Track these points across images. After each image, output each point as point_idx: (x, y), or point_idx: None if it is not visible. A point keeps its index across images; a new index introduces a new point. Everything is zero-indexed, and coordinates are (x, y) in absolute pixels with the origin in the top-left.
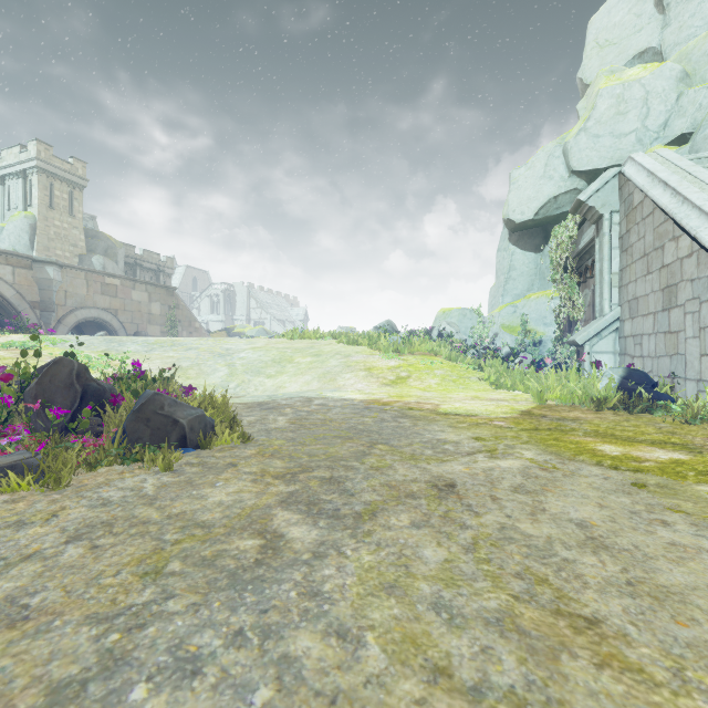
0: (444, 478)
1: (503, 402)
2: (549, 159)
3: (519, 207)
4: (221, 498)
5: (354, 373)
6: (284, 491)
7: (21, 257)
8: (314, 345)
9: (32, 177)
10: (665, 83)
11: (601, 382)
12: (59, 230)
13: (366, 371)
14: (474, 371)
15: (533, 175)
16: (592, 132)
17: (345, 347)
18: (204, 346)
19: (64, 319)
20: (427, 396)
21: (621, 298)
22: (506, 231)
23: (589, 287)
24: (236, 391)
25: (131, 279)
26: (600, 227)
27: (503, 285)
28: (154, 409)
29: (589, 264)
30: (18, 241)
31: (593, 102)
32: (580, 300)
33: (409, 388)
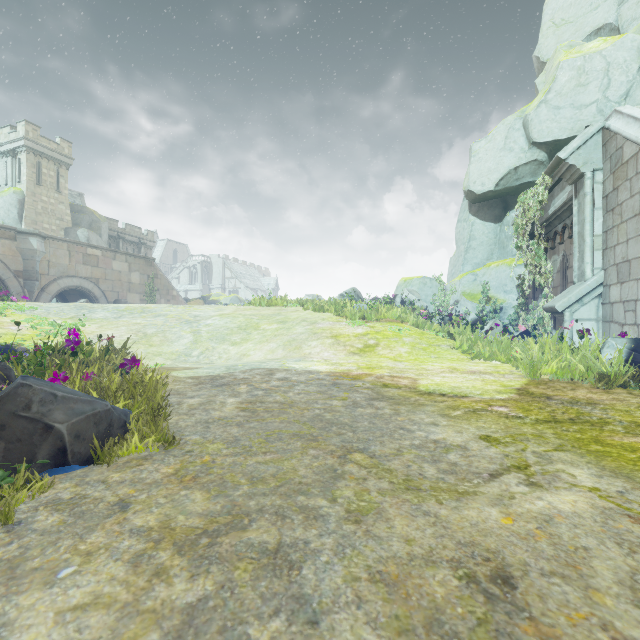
0: (480, 550)
1: (487, 375)
2: (509, 132)
3: (479, 178)
4: (35, 636)
5: (320, 340)
6: (179, 604)
7: (5, 228)
8: (281, 312)
9: (21, 156)
10: (626, 54)
11: (602, 354)
12: (46, 205)
13: (333, 338)
14: (442, 338)
15: (494, 147)
16: (552, 104)
17: (311, 314)
18: (172, 313)
19: (47, 287)
20: (400, 367)
21: (605, 261)
22: (465, 203)
23: (558, 253)
24: (199, 358)
25: (111, 250)
26: (579, 187)
27: (464, 255)
28: (13, 410)
29: (558, 230)
30: (7, 215)
31: (553, 74)
32: (548, 266)
33: (379, 358)
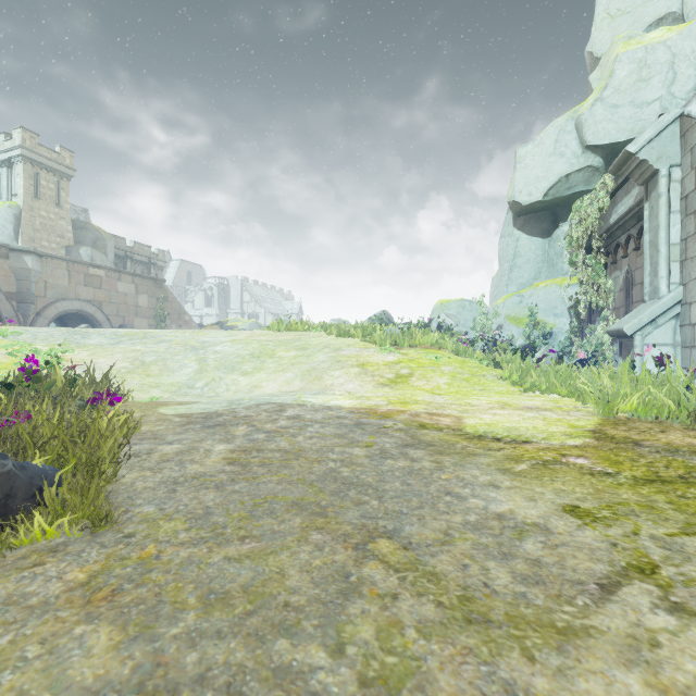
0: None
1: (548, 412)
2: (559, 135)
3: (526, 188)
4: None
5: (344, 370)
6: None
7: None
8: (301, 337)
9: (17, 166)
10: (694, 44)
11: (695, 386)
12: (45, 221)
13: (359, 367)
14: (487, 367)
15: (542, 152)
16: (609, 101)
17: (336, 340)
18: (178, 339)
19: (44, 311)
20: (439, 402)
21: (684, 274)
22: (510, 216)
23: (620, 268)
24: (203, 391)
25: (116, 270)
26: (651, 188)
27: (508, 274)
28: None
29: (621, 242)
30: (2, 232)
31: (611, 69)
32: (608, 284)
33: (413, 390)
